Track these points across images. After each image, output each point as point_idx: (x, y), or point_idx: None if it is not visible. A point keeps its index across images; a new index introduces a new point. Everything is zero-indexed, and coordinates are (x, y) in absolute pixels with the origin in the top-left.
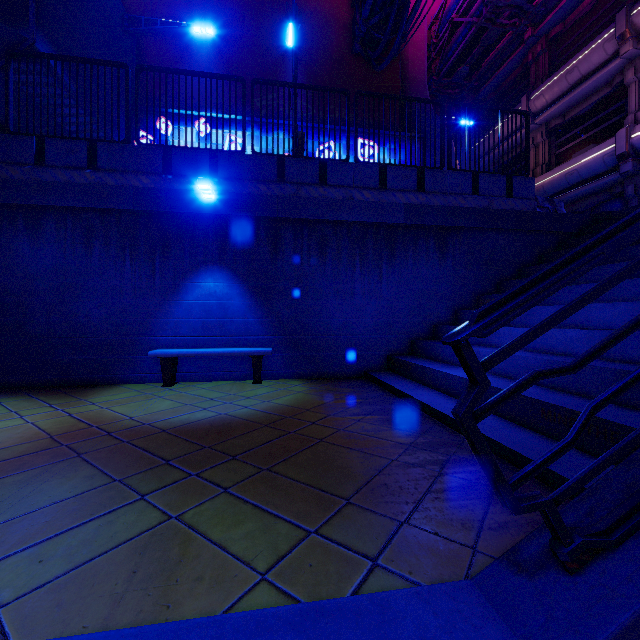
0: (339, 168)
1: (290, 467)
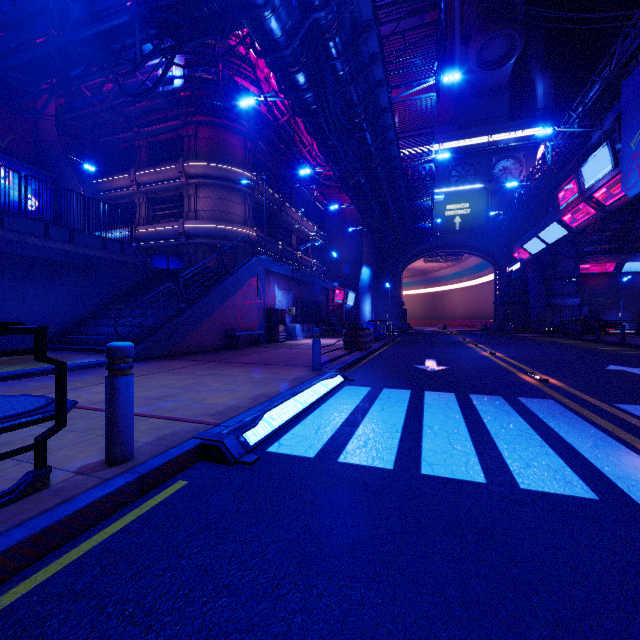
0: (14, 220)
1: None
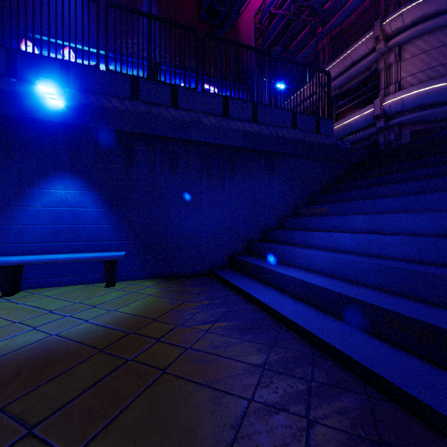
0: (188, 94)
1: (112, 443)
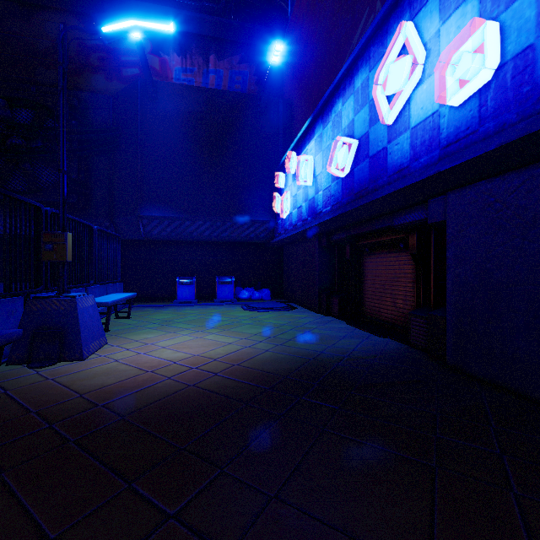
0: None
1: None
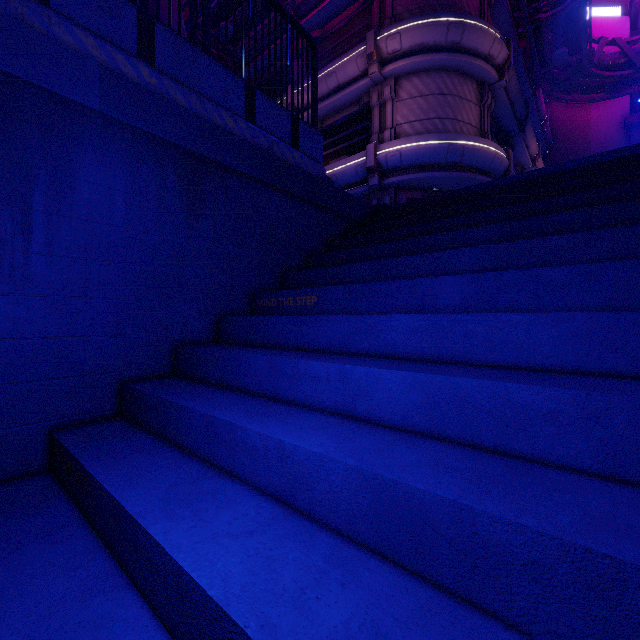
0: None
1: None
